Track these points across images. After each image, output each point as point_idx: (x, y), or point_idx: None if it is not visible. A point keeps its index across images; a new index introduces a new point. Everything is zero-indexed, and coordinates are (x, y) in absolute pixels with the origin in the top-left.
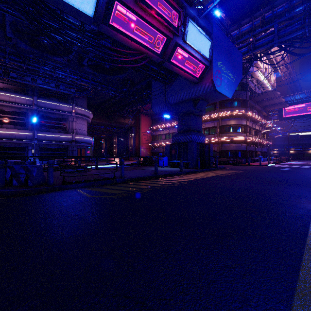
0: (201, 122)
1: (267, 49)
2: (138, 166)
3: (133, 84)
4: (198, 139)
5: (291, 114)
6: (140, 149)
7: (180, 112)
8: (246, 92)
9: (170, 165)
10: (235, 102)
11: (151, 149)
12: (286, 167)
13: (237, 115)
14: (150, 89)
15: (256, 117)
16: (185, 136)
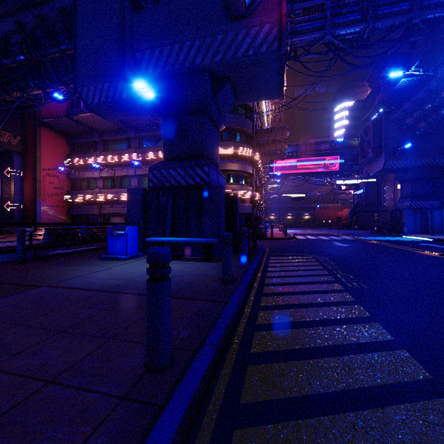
0: (218, 143)
1: (311, 44)
2: (18, 265)
3: (8, 3)
4: (218, 182)
5: (283, 170)
6: (39, 208)
7: (175, 101)
8: (252, 121)
9: (143, 250)
10: (238, 135)
11: (69, 209)
12: (327, 241)
13: (243, 156)
14: (73, 29)
15: (261, 164)
16: (190, 169)
